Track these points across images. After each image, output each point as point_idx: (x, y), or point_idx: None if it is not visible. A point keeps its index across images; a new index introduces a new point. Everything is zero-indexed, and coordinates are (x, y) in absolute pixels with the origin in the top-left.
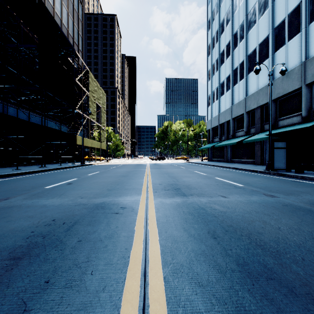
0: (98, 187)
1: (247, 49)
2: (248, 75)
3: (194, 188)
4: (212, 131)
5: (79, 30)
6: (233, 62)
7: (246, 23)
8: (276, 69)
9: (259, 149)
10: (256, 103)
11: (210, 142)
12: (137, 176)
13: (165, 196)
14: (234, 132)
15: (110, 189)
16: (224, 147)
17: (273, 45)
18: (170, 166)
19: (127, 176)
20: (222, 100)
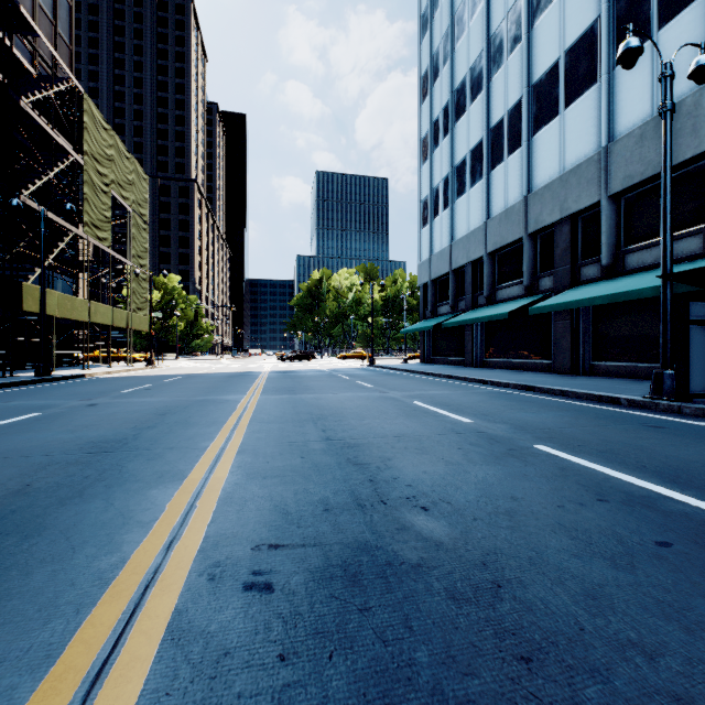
0: None
1: (531, 69)
2: (534, 136)
3: None
4: (433, 289)
5: None
6: (491, 108)
7: None
8: (620, 111)
9: (566, 332)
10: (560, 208)
11: (426, 315)
12: (168, 451)
13: None
14: (492, 288)
15: None
16: (466, 329)
17: (611, 47)
18: (330, 379)
19: (114, 454)
20: (460, 208)
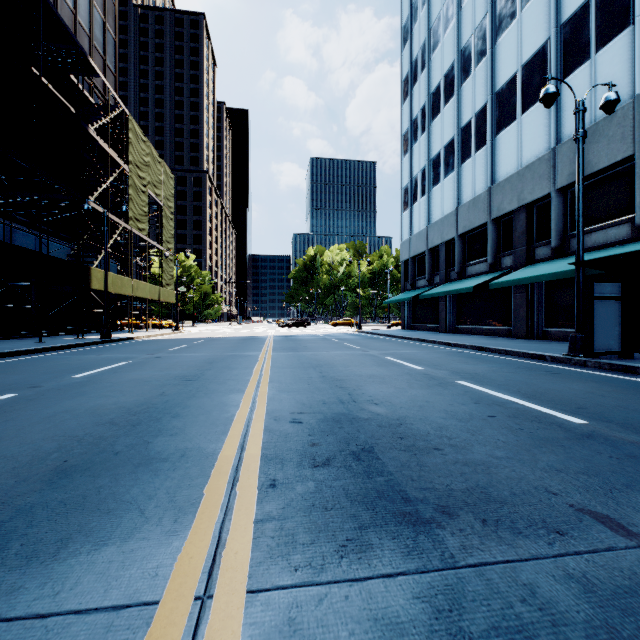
0: (36, 447)
1: (494, 79)
2: (496, 136)
3: (427, 446)
4: (412, 265)
5: (108, 20)
6: (461, 111)
7: (491, 20)
8: (566, 118)
9: (523, 303)
10: (517, 198)
11: (407, 287)
12: (227, 381)
13: (315, 536)
14: (462, 265)
15: (70, 467)
16: (441, 300)
17: (558, 65)
18: (323, 341)
19: (197, 381)
20: (435, 196)
